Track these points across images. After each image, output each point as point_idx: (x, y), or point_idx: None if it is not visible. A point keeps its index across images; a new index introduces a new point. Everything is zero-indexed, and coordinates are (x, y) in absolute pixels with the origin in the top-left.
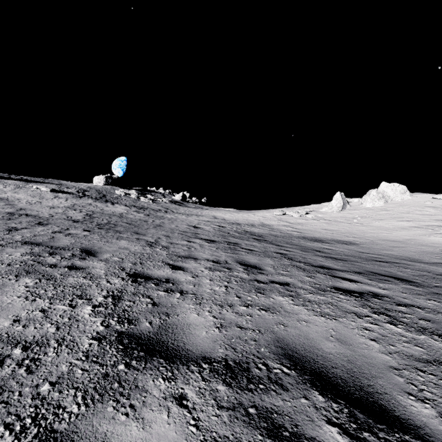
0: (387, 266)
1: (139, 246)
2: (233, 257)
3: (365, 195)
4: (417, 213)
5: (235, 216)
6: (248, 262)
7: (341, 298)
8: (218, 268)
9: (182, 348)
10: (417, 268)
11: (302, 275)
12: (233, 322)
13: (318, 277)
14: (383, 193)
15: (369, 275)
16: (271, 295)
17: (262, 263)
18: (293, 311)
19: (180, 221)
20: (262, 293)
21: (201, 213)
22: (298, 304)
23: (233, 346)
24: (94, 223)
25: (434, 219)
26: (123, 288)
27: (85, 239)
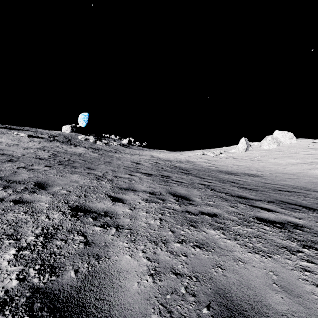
0: (290, 195)
1: (88, 179)
2: (166, 188)
3: (263, 139)
4: (302, 153)
5: (167, 155)
6: (179, 193)
7: (266, 229)
8: (153, 200)
9: (106, 315)
10: (314, 197)
11: (225, 205)
12: (167, 266)
13: (240, 207)
14: (276, 138)
15: (280, 204)
16: (202, 228)
17: (191, 194)
18: (226, 247)
19: (125, 159)
20: (194, 225)
21: (142, 153)
22: (229, 238)
23: (169, 306)
24: (57, 160)
25: (315, 157)
26: (60, 223)
27: (43, 174)
